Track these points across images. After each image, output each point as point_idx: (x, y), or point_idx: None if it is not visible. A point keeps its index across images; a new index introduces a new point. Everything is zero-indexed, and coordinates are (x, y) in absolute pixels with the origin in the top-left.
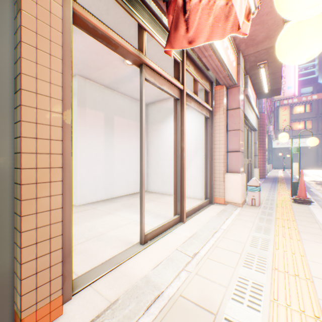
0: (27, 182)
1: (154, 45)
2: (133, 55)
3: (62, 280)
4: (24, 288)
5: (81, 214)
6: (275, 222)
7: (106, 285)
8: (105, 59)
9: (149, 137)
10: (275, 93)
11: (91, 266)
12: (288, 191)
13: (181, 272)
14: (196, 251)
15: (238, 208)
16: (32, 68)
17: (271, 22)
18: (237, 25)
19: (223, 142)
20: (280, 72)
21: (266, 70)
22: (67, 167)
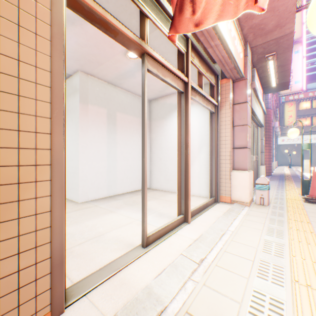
0: (6, 182)
1: (157, 35)
2: (133, 42)
3: (51, 294)
4: (3, 307)
5: (82, 212)
6: (288, 223)
7: (103, 295)
8: (107, 52)
9: (152, 134)
10: (283, 87)
11: (88, 272)
12: (297, 189)
13: (187, 283)
14: (203, 257)
15: (246, 207)
16: (14, 48)
17: (283, 8)
18: (252, 0)
19: (229, 138)
20: (290, 64)
21: (275, 62)
22: (59, 165)
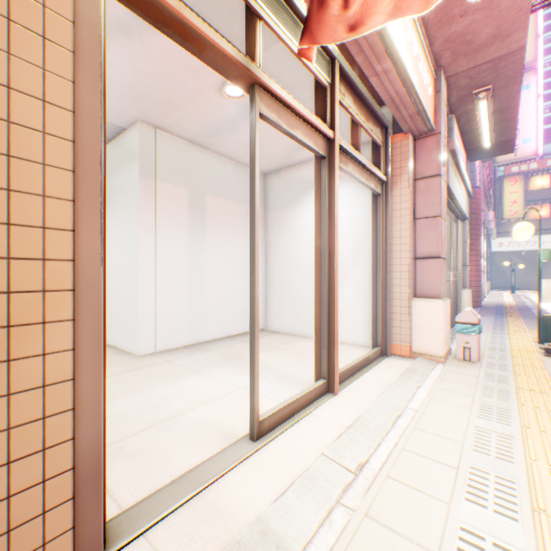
0: None
1: (277, 55)
2: (234, 64)
3: (73, 539)
4: None
5: (144, 373)
6: (517, 396)
7: (177, 535)
8: (188, 87)
9: (268, 233)
10: (503, 149)
11: (150, 487)
12: (530, 332)
13: (334, 511)
14: (363, 460)
15: (438, 366)
16: None
17: (507, 3)
18: None
19: (408, 239)
20: (516, 108)
21: (490, 103)
22: (92, 289)
